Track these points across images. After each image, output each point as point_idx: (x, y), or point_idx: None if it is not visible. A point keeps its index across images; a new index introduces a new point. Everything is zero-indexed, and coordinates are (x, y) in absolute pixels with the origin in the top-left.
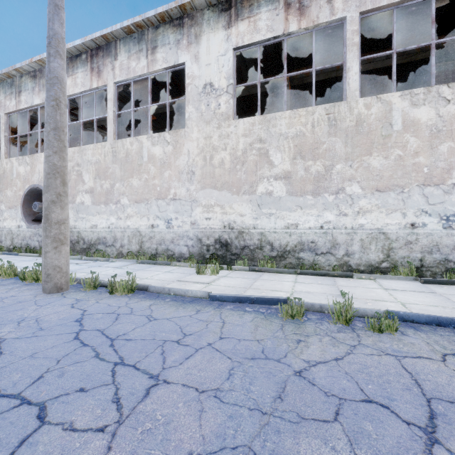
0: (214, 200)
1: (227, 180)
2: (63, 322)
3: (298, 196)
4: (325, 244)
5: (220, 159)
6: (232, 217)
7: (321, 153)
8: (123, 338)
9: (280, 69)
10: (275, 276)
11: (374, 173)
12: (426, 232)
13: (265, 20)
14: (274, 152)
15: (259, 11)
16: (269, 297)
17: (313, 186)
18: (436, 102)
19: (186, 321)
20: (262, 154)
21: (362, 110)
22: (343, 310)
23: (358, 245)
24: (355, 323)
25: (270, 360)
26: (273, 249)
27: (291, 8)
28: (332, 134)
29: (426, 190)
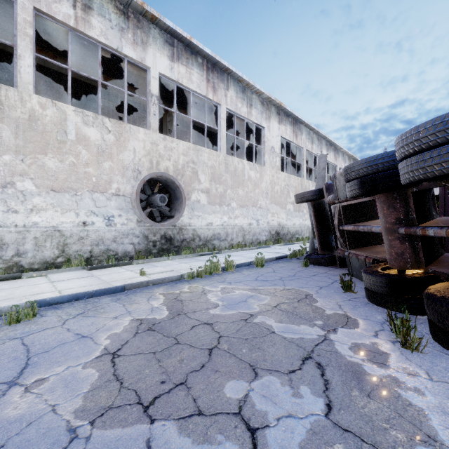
0: None
1: None
2: None
3: None
4: None
5: None
6: None
7: None
8: None
9: None
10: None
11: (49, 173)
12: (94, 229)
13: None
14: None
15: None
16: None
17: None
18: (101, 128)
19: None
20: None
21: (36, 107)
22: None
23: (32, 244)
24: None
25: None
26: None
27: None
28: None
29: (94, 195)
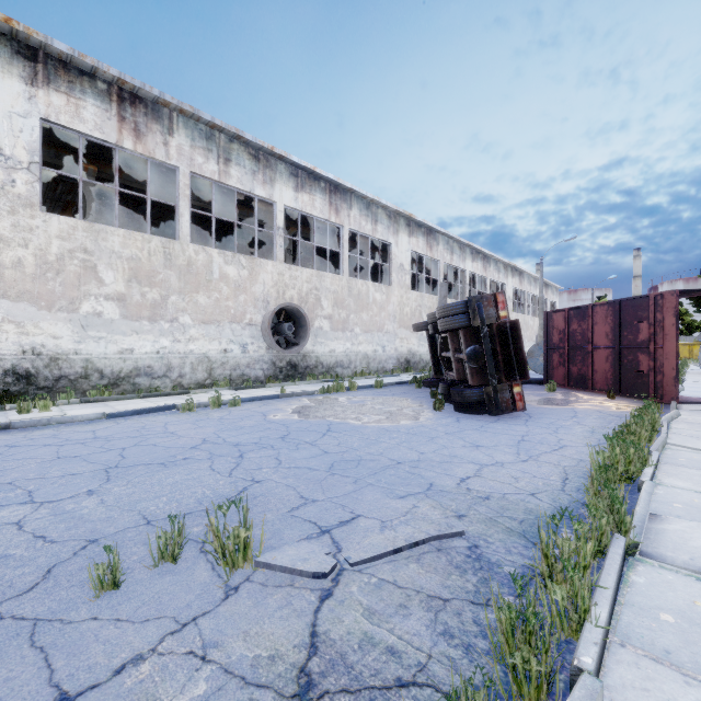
0: (3, 313)
1: (29, 289)
2: (4, 449)
3: (134, 321)
4: (161, 368)
5: (15, 258)
6: (40, 340)
7: (158, 282)
8: (102, 436)
9: (67, 134)
10: (122, 402)
11: (201, 309)
12: (233, 356)
13: (93, 115)
14: (104, 269)
15: (84, 97)
16: (163, 406)
17: (150, 313)
18: (238, 266)
19: (124, 425)
20: (89, 268)
21: (192, 254)
22: (216, 400)
23: (190, 367)
24: (221, 407)
25: (205, 420)
26: (104, 377)
27: (126, 123)
28: (168, 267)
29: (233, 326)
